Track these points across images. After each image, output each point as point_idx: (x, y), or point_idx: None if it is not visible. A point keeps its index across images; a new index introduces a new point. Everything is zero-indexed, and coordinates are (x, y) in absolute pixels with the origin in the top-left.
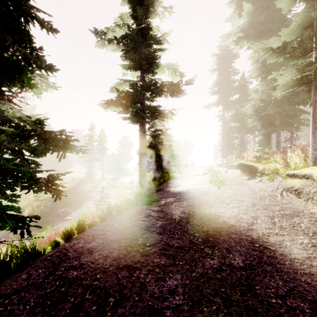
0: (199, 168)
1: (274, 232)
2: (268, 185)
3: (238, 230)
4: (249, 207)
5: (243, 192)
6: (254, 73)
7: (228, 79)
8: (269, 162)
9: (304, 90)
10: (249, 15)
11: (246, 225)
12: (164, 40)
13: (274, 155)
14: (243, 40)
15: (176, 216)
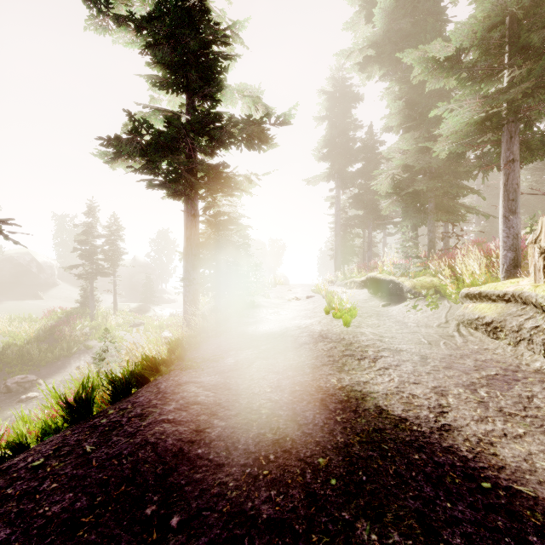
0: (298, 287)
1: (496, 428)
2: (428, 316)
3: (419, 432)
4: (418, 364)
5: (391, 332)
6: (394, 118)
7: (345, 135)
8: (421, 274)
9: (488, 142)
10: (386, 16)
11: (430, 414)
12: (235, 37)
13: (428, 262)
14: (373, 65)
15: (261, 400)
